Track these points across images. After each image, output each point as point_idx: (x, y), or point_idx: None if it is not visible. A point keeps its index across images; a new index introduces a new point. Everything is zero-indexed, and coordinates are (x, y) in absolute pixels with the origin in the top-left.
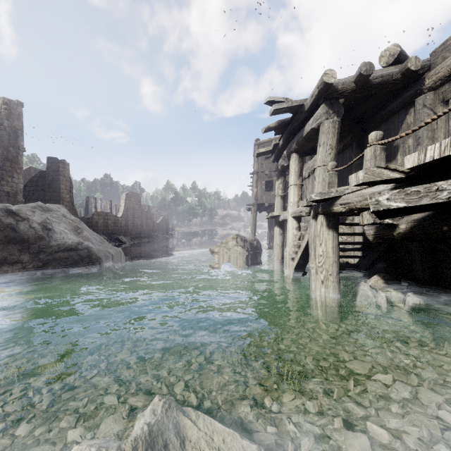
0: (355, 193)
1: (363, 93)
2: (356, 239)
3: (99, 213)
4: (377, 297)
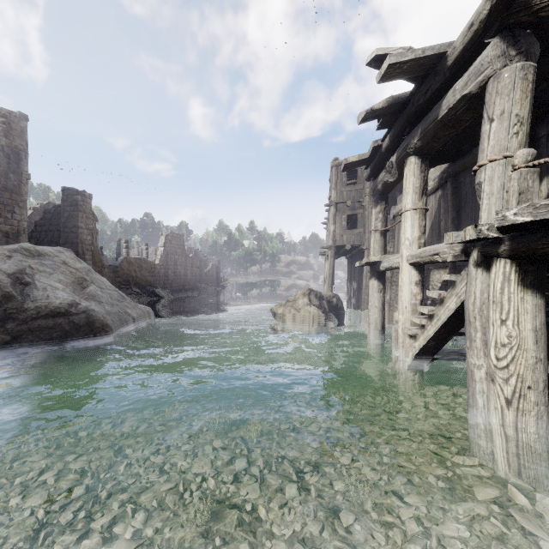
0: None
1: None
2: None
3: (130, 259)
4: None
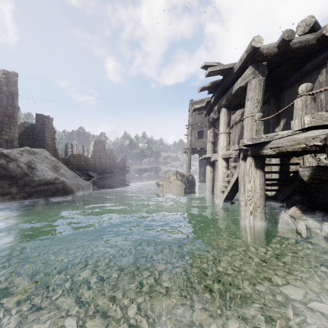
0: (286, 138)
1: (284, 56)
2: (273, 176)
3: (74, 155)
4: (297, 226)
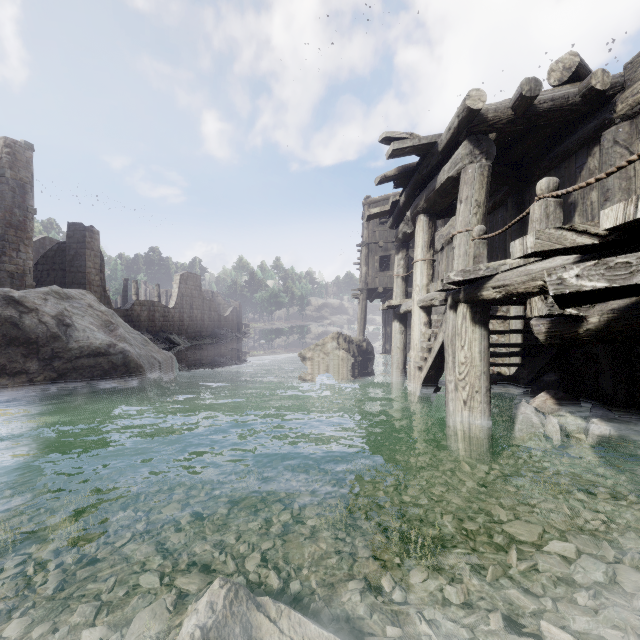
0: (516, 270)
1: (525, 124)
2: (513, 340)
3: (141, 302)
4: (546, 425)
